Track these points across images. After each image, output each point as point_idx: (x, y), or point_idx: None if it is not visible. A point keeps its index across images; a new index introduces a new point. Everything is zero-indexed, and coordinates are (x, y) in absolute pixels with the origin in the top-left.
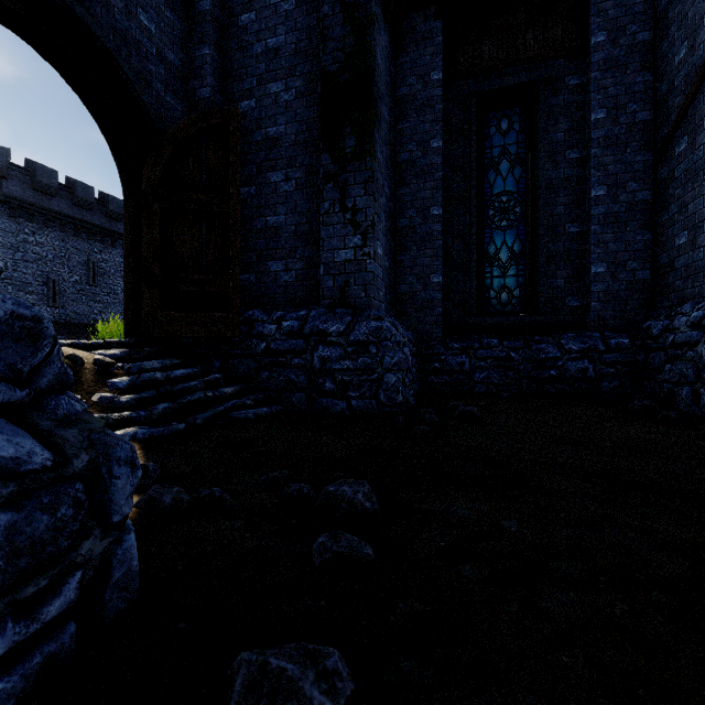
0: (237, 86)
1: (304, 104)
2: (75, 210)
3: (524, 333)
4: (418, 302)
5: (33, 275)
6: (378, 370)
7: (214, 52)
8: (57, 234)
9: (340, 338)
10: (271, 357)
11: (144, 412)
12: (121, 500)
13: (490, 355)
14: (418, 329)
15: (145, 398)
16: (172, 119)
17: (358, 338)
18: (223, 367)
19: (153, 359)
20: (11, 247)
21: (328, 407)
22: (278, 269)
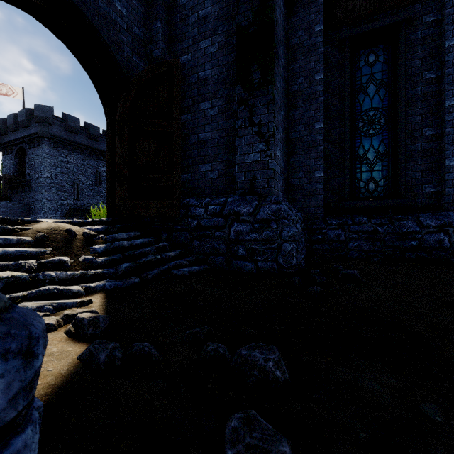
0: (179, 46)
1: (224, 53)
2: (89, 142)
3: (388, 212)
4: (305, 191)
5: (66, 181)
6: (278, 241)
7: (164, 25)
8: (79, 156)
9: (250, 217)
10: (201, 231)
11: (113, 269)
12: (0, 404)
13: (361, 229)
14: (305, 211)
15: (114, 259)
16: (136, 72)
17: (263, 217)
18: (168, 237)
19: (123, 232)
20: (54, 165)
21: (241, 267)
22: (206, 169)
